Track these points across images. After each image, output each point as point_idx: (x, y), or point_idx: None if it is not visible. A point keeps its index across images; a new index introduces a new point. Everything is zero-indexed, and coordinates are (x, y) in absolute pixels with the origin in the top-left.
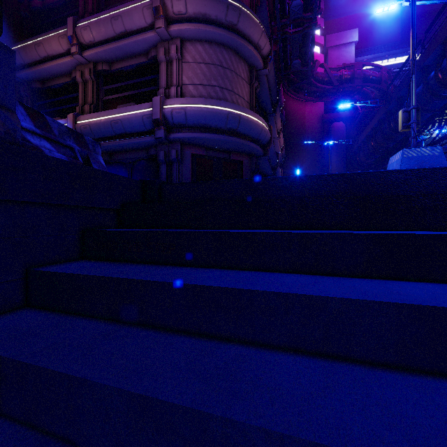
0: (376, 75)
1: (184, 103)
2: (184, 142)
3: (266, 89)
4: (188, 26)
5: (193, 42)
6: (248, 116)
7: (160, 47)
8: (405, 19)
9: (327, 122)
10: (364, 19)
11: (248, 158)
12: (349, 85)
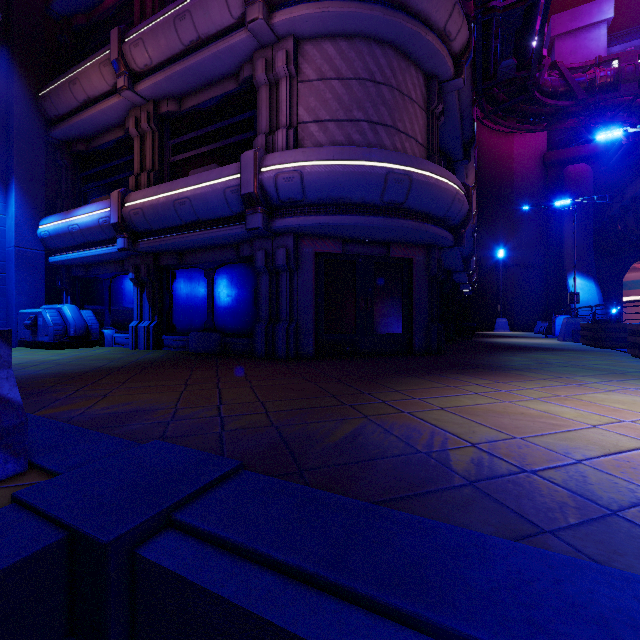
0: None
1: (299, 160)
2: (300, 232)
3: (455, 118)
4: (307, 10)
5: (317, 40)
6: (428, 174)
7: (258, 59)
8: None
9: (554, 165)
10: None
11: (424, 252)
12: (609, 96)
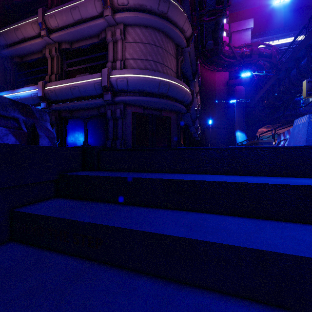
0: (268, 52)
1: (126, 74)
2: (126, 103)
3: (188, 62)
4: (129, 14)
5: (133, 26)
6: (176, 83)
7: (108, 31)
8: (287, 11)
9: (231, 86)
10: (257, 11)
11: (175, 114)
12: (248, 59)
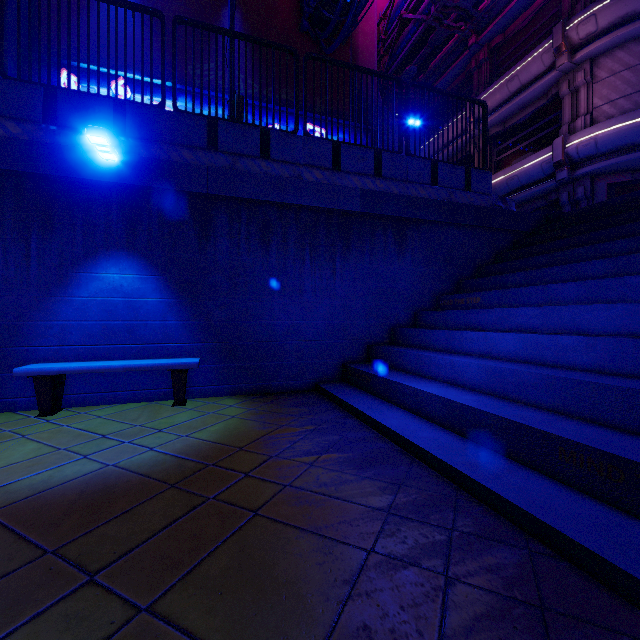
0: None
1: (594, 132)
2: (594, 174)
3: None
4: (599, 43)
5: (608, 53)
6: None
7: (562, 82)
8: None
9: None
10: None
11: None
12: None
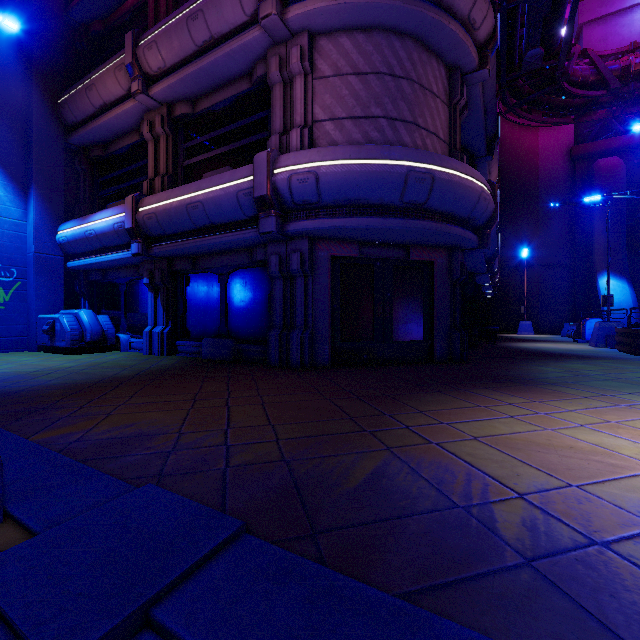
0: None
1: (314, 160)
2: (315, 235)
3: (478, 112)
4: (322, 2)
5: (333, 35)
6: (451, 172)
7: (271, 57)
8: None
9: (582, 159)
10: None
11: (446, 254)
12: None
